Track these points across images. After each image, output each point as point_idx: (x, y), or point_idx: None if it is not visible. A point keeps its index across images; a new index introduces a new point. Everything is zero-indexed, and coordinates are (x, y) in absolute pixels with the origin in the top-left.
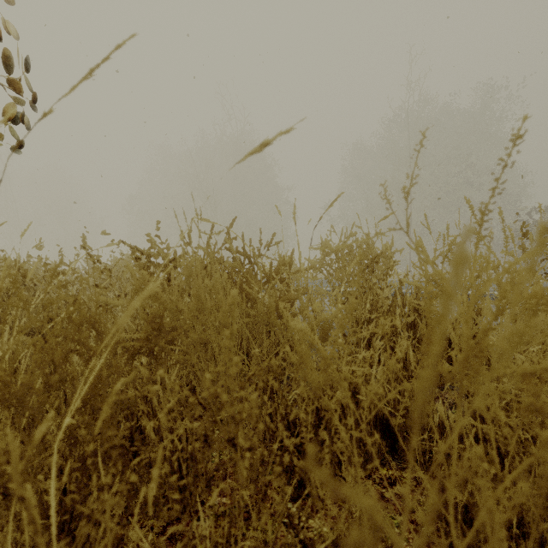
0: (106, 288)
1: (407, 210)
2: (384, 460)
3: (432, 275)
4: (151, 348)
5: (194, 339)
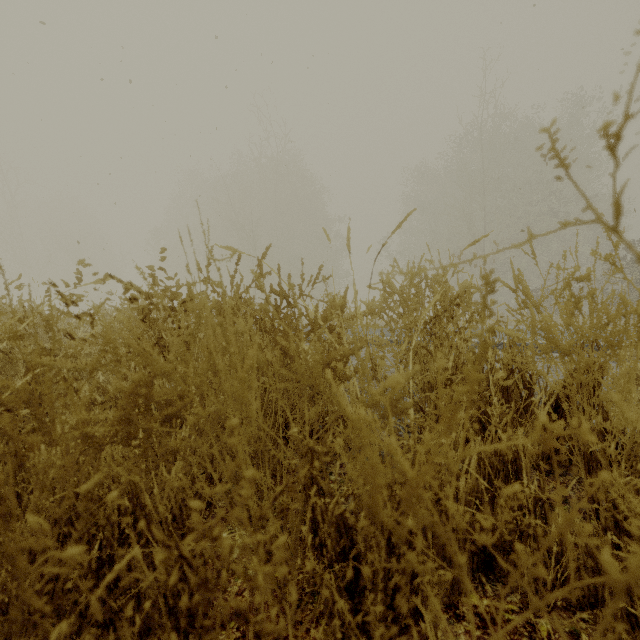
0: (86, 340)
1: (615, 175)
2: (474, 581)
3: (541, 322)
4: (131, 433)
5: (203, 416)
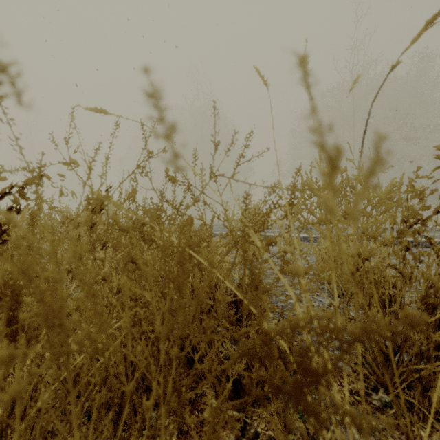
0: None
1: None
2: None
3: None
4: None
5: None
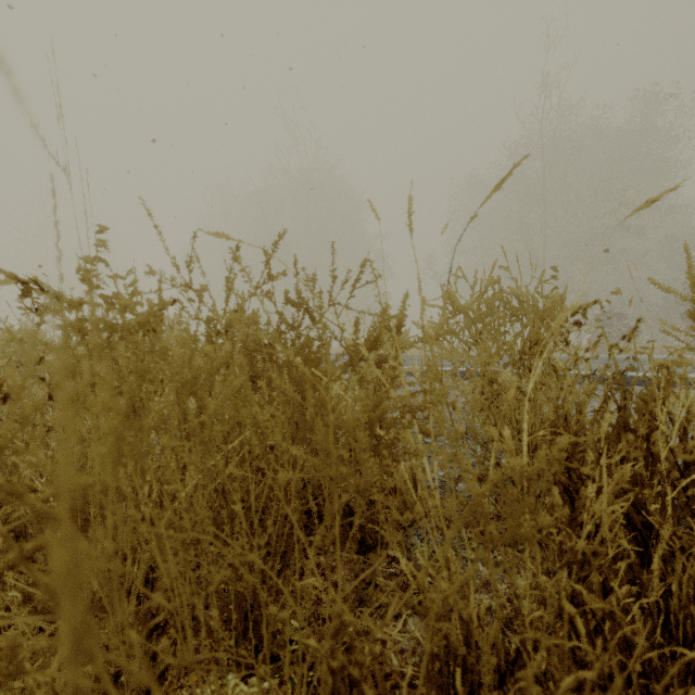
0: None
1: None
2: None
3: None
4: None
5: None
